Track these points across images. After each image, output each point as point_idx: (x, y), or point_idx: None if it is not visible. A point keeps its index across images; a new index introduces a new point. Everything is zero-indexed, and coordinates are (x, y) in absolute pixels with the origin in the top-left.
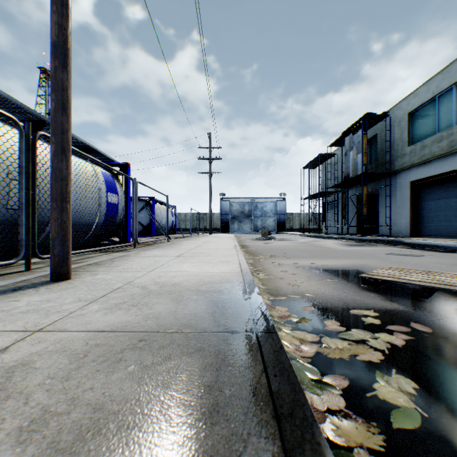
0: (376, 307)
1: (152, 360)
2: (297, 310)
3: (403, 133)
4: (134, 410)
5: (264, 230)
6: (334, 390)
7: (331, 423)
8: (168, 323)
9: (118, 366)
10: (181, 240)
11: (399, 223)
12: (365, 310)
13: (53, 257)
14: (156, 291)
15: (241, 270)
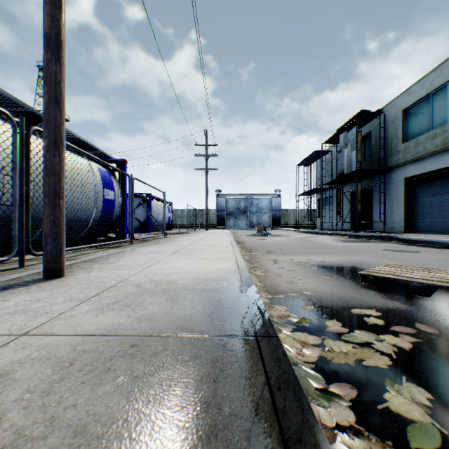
0: (378, 306)
1: (143, 370)
2: (296, 309)
3: (397, 130)
4: (121, 434)
5: (260, 227)
6: (342, 401)
7: (342, 443)
8: (162, 326)
9: (105, 377)
10: (177, 236)
11: (393, 219)
12: (367, 310)
13: (46, 254)
14: (150, 290)
15: (238, 267)
